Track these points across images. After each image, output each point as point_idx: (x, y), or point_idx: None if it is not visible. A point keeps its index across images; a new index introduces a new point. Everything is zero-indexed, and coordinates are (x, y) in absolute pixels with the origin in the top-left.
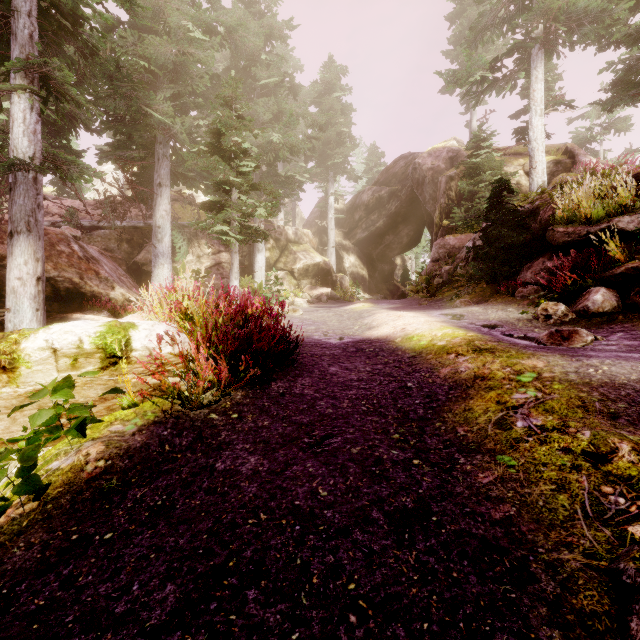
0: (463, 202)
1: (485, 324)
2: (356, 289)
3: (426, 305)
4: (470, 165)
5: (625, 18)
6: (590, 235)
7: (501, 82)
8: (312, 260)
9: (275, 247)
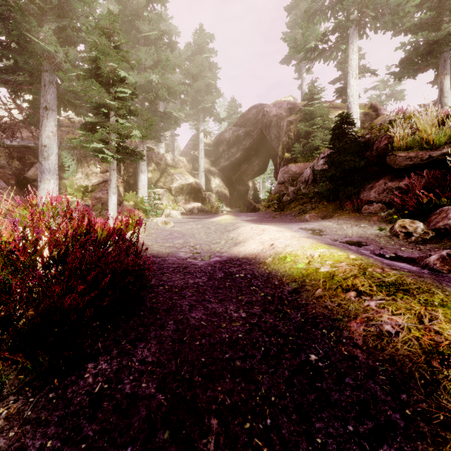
0: (301, 139)
1: (348, 240)
2: (220, 204)
3: (279, 218)
4: (306, 112)
5: (413, 12)
6: (446, 156)
7: (327, 52)
8: (186, 181)
9: (156, 169)
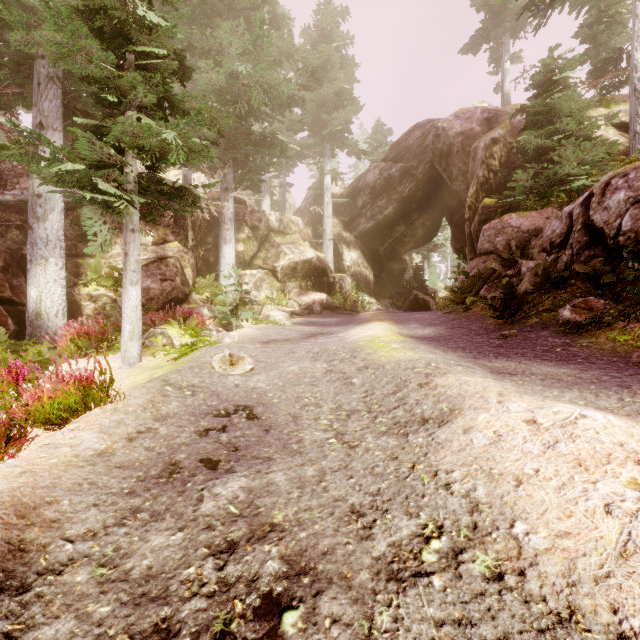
0: (528, 164)
1: None
2: (360, 293)
3: (519, 339)
4: (538, 108)
5: None
6: None
7: None
8: (301, 255)
9: (251, 238)
